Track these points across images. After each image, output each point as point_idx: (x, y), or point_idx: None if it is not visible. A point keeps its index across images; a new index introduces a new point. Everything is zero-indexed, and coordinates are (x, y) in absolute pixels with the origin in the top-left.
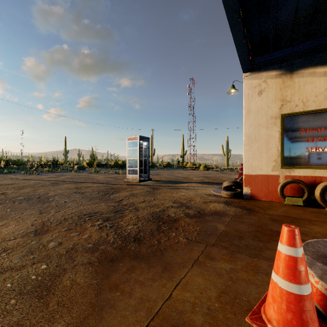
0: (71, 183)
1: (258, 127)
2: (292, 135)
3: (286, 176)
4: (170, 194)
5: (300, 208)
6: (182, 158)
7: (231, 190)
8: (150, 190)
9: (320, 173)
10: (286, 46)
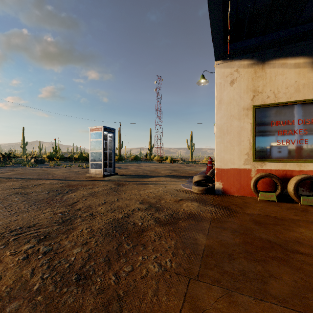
0: (18, 180)
1: (230, 118)
2: (263, 128)
3: (258, 169)
4: (137, 192)
5: (274, 204)
6: (150, 151)
7: (202, 185)
8: (114, 186)
9: (291, 167)
10: (259, 34)
